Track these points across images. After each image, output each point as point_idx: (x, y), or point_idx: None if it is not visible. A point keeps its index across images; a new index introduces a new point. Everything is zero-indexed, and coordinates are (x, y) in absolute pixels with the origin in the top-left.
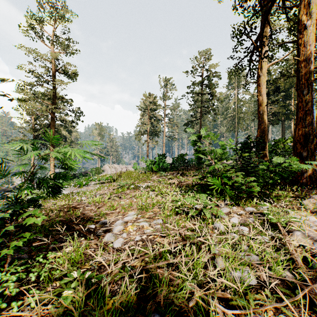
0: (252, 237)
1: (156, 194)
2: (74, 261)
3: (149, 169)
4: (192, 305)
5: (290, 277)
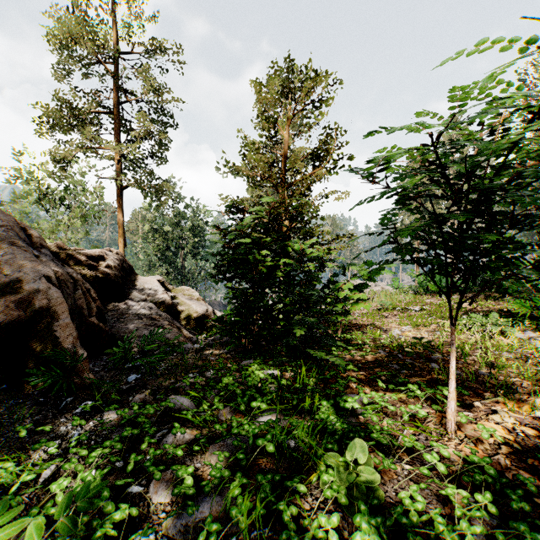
0: (520, 334)
1: (435, 316)
2: (373, 339)
3: (421, 289)
4: (458, 355)
5: (539, 355)
